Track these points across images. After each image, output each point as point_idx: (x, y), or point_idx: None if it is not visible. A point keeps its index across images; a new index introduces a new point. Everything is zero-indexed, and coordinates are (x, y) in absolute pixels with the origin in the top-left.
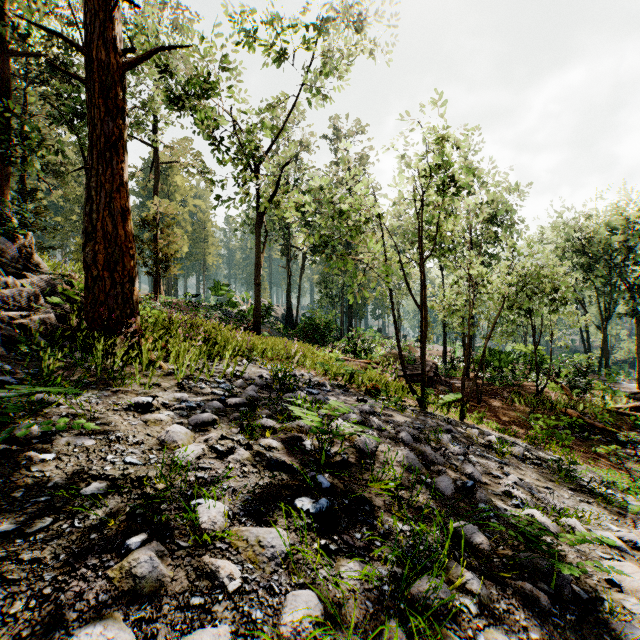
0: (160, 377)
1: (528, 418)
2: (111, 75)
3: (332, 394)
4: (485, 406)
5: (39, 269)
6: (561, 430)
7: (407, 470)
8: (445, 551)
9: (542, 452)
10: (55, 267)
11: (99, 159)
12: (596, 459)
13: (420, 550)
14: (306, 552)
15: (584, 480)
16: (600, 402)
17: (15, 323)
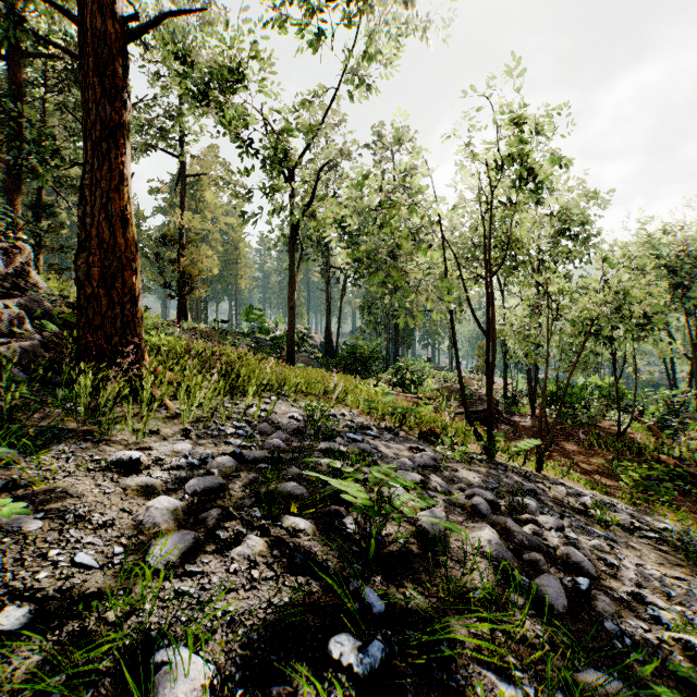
0: (162, 420)
1: (611, 465)
2: (108, 47)
3: (379, 440)
4: (558, 450)
5: (37, 289)
6: (654, 481)
7: (491, 562)
8: None
9: (647, 516)
10: (63, 288)
11: (94, 151)
12: None
13: None
14: None
15: None
16: (696, 446)
17: None
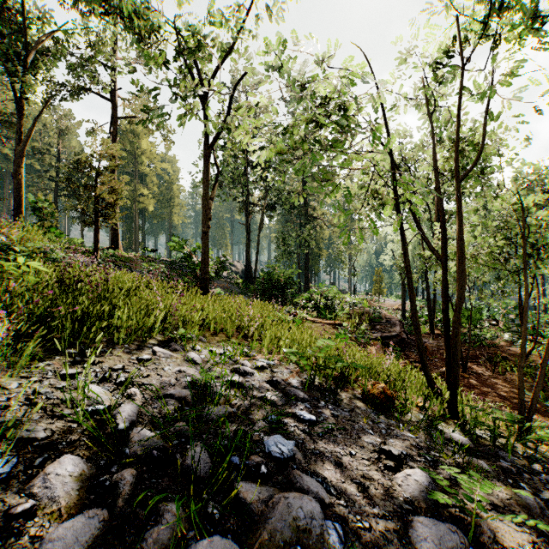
0: None
1: None
2: None
3: (320, 435)
4: (473, 375)
5: None
6: None
7: None
8: None
9: None
10: None
11: None
12: None
13: None
14: None
15: None
16: None
17: None
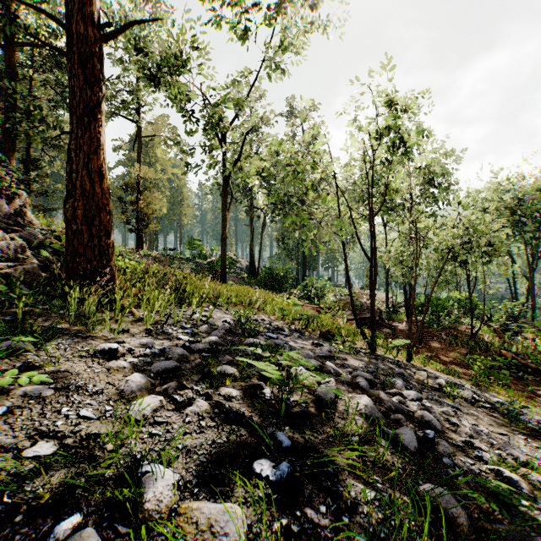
0: (130, 323)
1: (465, 358)
2: (89, 47)
3: (290, 338)
4: (425, 347)
5: (32, 225)
6: (497, 370)
7: (367, 419)
8: (425, 535)
9: (487, 393)
10: (49, 224)
11: (78, 124)
12: (533, 398)
13: (393, 526)
14: (265, 536)
15: (532, 423)
16: (530, 344)
17: (1, 273)
